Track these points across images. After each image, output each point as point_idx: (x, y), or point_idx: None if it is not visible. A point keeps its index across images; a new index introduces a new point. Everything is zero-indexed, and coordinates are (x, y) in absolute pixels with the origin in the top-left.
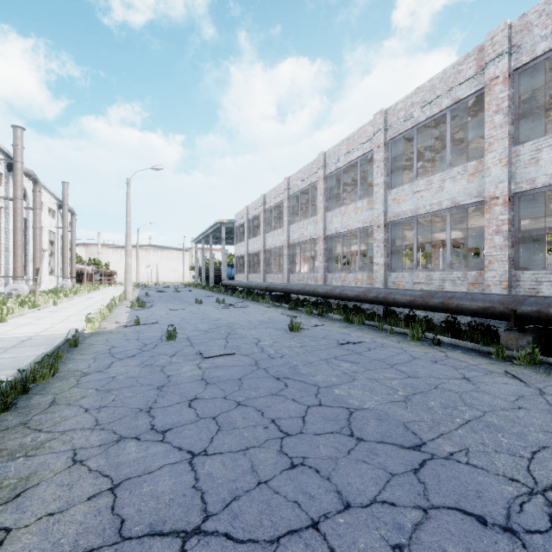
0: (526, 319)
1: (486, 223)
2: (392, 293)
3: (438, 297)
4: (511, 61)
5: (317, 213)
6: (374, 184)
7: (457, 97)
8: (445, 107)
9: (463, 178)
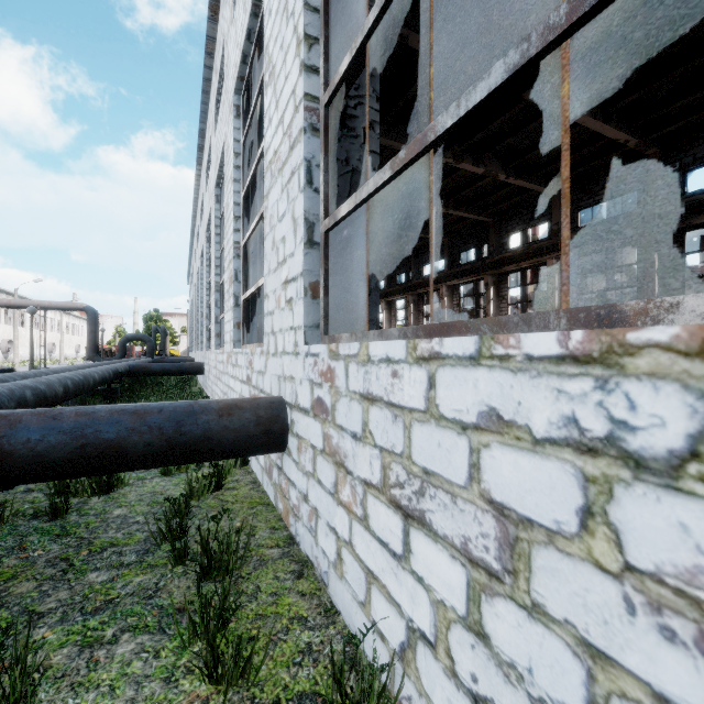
0: None
1: None
2: None
3: None
4: None
5: None
6: None
7: None
8: None
9: None
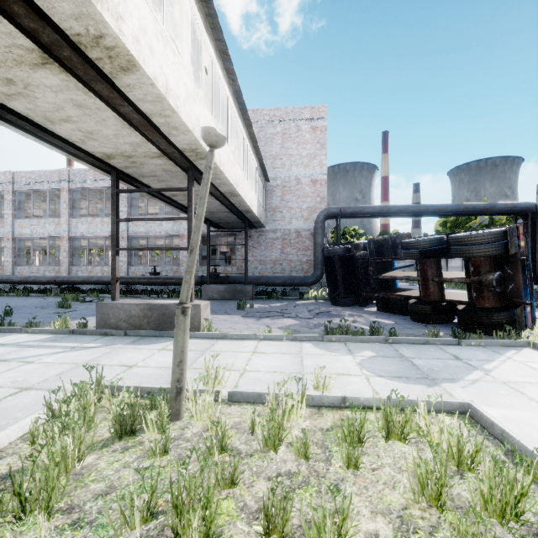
0: (60, 283)
1: (61, 247)
2: (11, 277)
3: (33, 277)
4: (70, 184)
5: None
6: (6, 213)
7: (51, 187)
8: (46, 188)
9: (54, 224)
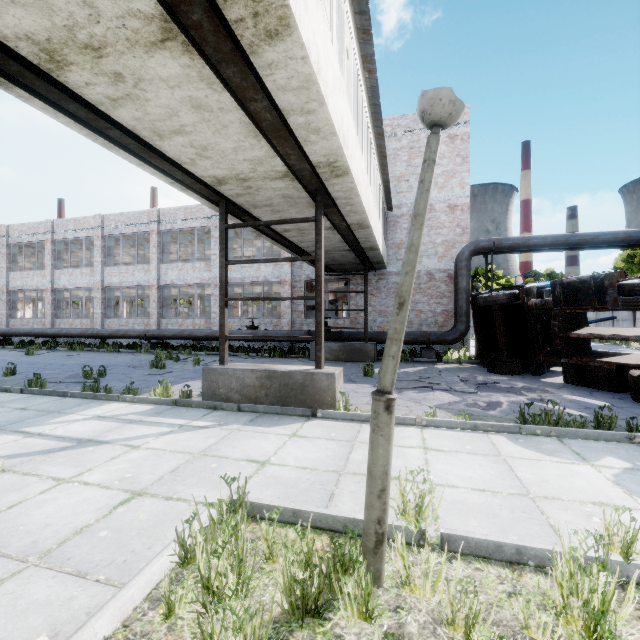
0: (150, 338)
1: (151, 297)
2: (101, 331)
3: (122, 331)
4: (160, 226)
5: (46, 269)
6: (95, 260)
7: (140, 229)
8: (135, 232)
9: (143, 272)
